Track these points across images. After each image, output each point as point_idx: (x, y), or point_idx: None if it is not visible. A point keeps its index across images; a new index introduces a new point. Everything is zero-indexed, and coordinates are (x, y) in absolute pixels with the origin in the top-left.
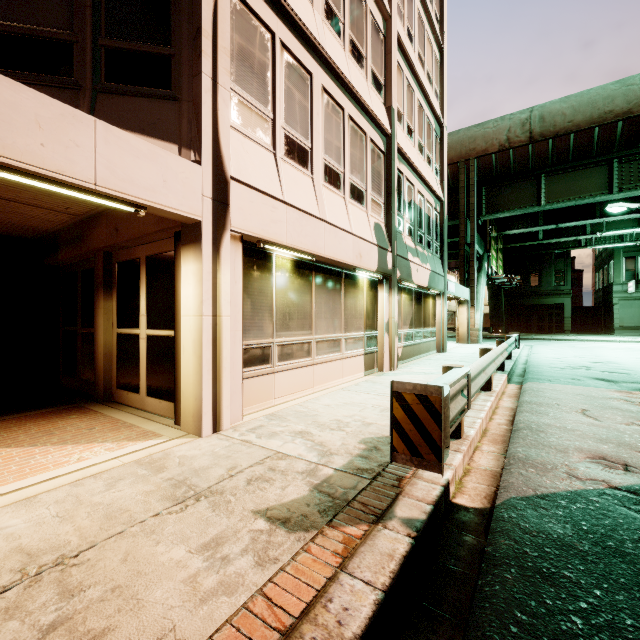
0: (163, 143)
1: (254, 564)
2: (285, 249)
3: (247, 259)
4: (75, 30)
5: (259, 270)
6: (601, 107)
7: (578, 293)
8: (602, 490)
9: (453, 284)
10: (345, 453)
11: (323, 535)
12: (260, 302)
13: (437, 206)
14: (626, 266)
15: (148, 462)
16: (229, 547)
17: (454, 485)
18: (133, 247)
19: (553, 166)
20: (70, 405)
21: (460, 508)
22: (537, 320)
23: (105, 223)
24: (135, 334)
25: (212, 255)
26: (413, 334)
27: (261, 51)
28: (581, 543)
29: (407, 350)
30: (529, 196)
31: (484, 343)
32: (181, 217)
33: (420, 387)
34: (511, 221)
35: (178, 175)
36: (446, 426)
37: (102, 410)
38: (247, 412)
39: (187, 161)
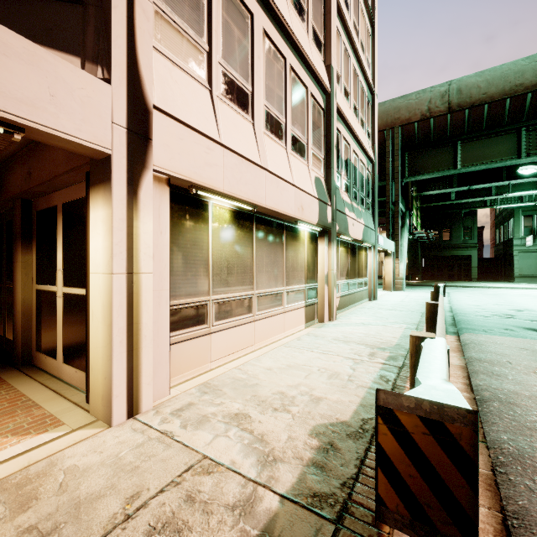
0: (60, 54)
1: None
2: (222, 197)
3: (177, 207)
4: None
5: (192, 220)
6: (512, 80)
7: (480, 246)
8: None
9: (382, 238)
10: (293, 457)
11: None
12: (193, 256)
13: (369, 166)
14: (524, 223)
15: (17, 484)
16: None
17: None
18: (50, 193)
19: (468, 134)
20: None
21: None
22: (448, 269)
23: (20, 167)
24: (52, 291)
25: (127, 198)
26: (349, 284)
27: None
28: None
29: (344, 300)
30: (447, 160)
31: (407, 290)
32: (82, 148)
33: (429, 406)
34: (429, 183)
35: (74, 91)
36: None
37: (12, 379)
38: (177, 381)
39: (89, 75)
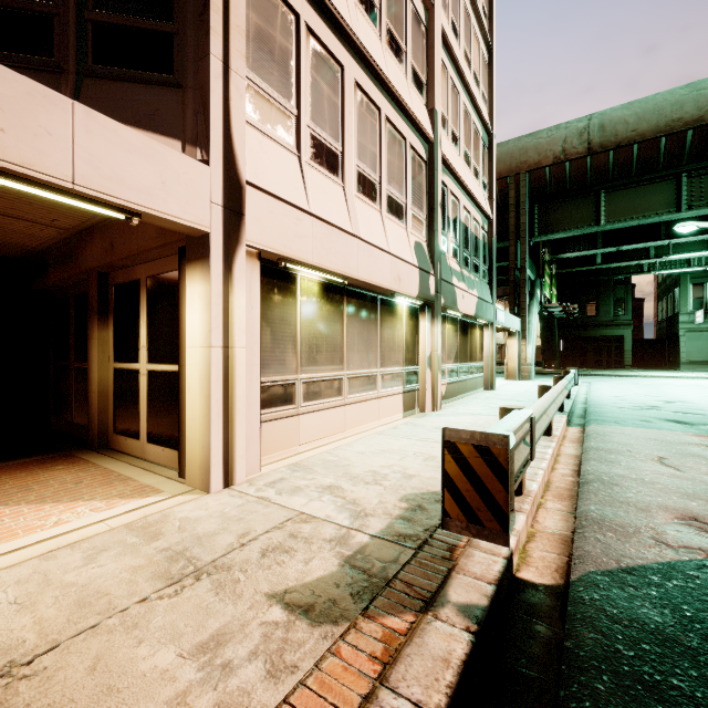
0: (163, 138)
1: (265, 675)
2: (311, 269)
3: (266, 280)
4: (56, 1)
5: (281, 294)
6: (668, 114)
7: (639, 324)
8: (701, 561)
9: (502, 313)
10: (383, 514)
11: (357, 630)
12: (282, 331)
13: (485, 225)
14: (693, 294)
15: (141, 526)
16: (233, 648)
17: (517, 555)
18: (132, 267)
19: (614, 181)
20: (58, 453)
21: (527, 585)
22: (594, 354)
23: (99, 238)
24: (134, 369)
25: (223, 274)
26: (458, 369)
27: (283, 35)
28: (687, 637)
29: (452, 388)
30: (587, 215)
31: (537, 380)
32: (184, 228)
33: (479, 436)
34: (566, 243)
35: (180, 176)
36: (510, 484)
37: (95, 459)
38: (266, 462)
39: (192, 160)
